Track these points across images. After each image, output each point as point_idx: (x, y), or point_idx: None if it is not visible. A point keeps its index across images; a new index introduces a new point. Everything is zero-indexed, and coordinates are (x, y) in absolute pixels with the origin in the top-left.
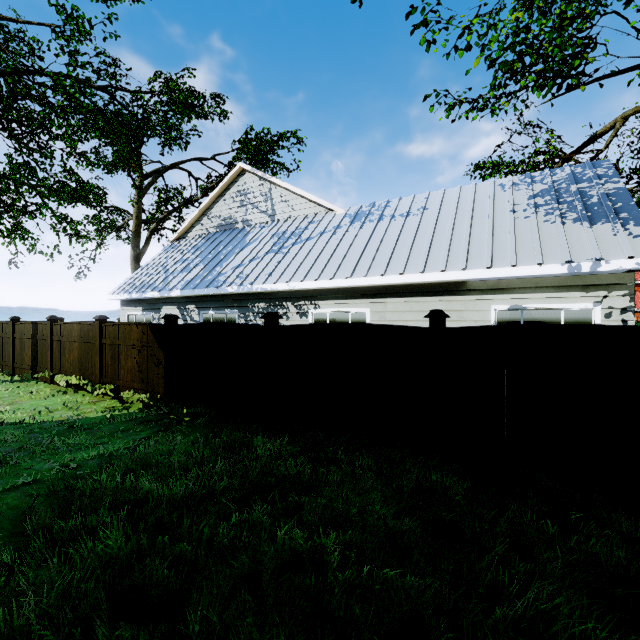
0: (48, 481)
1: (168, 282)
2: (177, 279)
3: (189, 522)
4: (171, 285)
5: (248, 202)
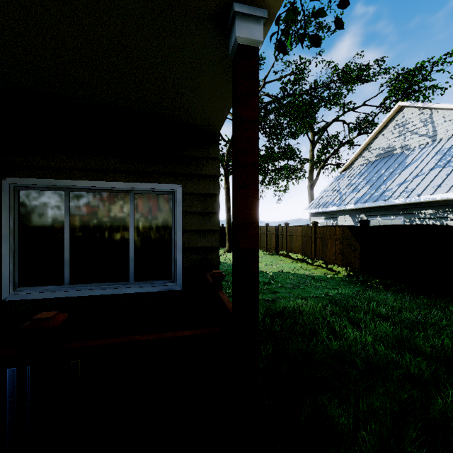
0: (323, 298)
1: (343, 200)
2: (349, 197)
3: (432, 332)
4: (345, 202)
5: (406, 131)
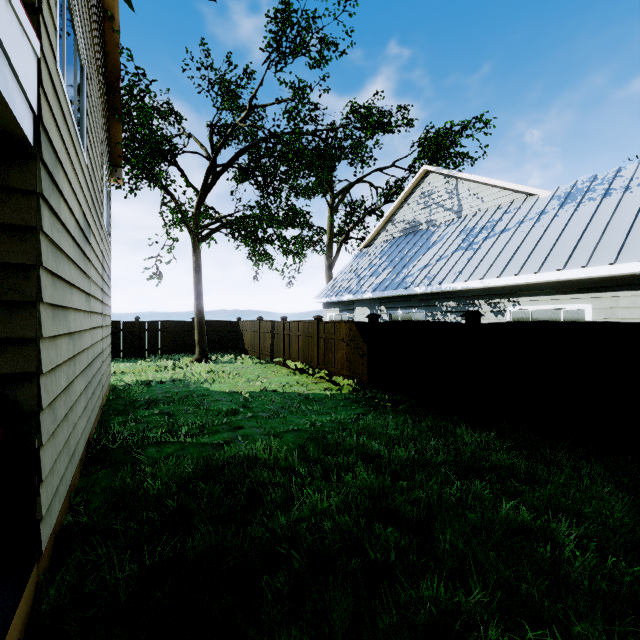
0: (306, 431)
1: (360, 286)
2: (368, 283)
3: (420, 477)
4: (363, 288)
5: (432, 202)
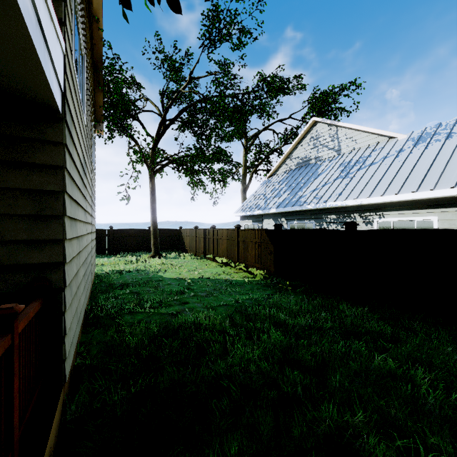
0: (232, 306)
1: (267, 204)
2: (273, 202)
3: (315, 338)
4: (269, 206)
5: (319, 144)
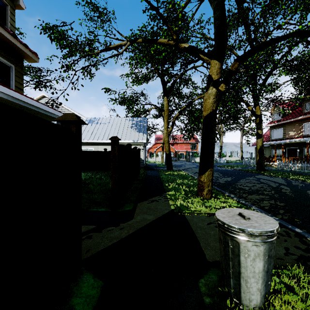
0: None
1: None
2: None
3: None
4: None
5: None
